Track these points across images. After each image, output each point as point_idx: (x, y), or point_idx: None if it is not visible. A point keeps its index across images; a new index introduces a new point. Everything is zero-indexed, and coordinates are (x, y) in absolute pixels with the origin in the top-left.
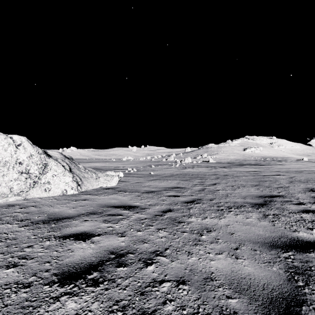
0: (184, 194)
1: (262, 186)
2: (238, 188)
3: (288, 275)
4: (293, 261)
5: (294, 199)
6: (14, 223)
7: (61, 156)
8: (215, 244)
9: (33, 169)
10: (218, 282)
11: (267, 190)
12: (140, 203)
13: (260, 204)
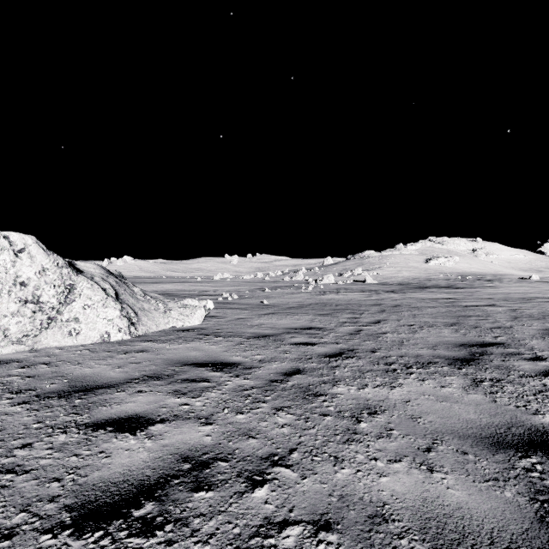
0: (323, 341)
1: (463, 325)
2: (421, 330)
3: (537, 510)
4: (543, 477)
5: (525, 349)
6: (3, 397)
7: (102, 272)
8: (386, 441)
9: (47, 294)
10: (398, 525)
11: (473, 333)
12: (243, 357)
13: (463, 360)
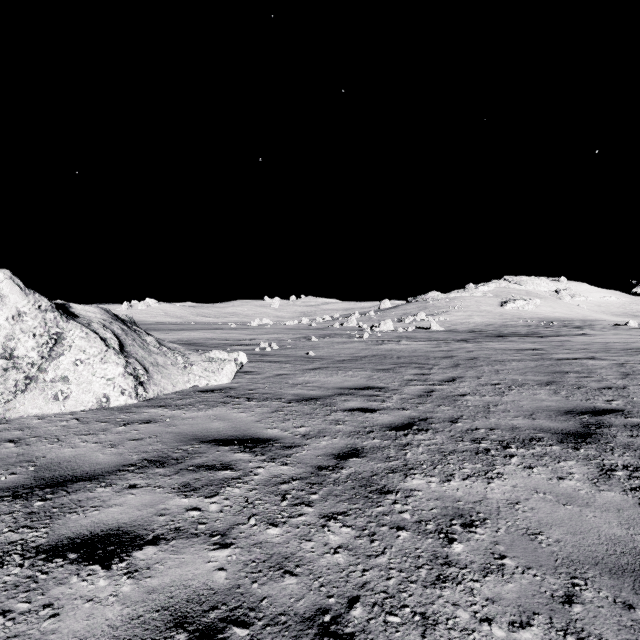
0: (385, 405)
1: (562, 385)
2: (509, 391)
3: None
4: None
5: None
6: None
7: (104, 317)
8: (498, 580)
9: (24, 346)
10: None
11: (578, 395)
12: (281, 429)
13: (577, 436)
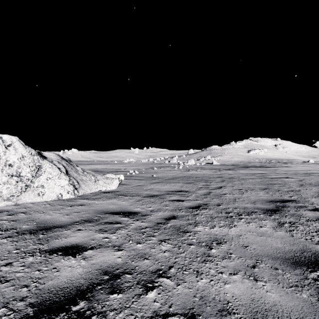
0: (188, 198)
1: (271, 189)
2: (246, 192)
3: None
4: None
5: (308, 204)
6: None
7: (58, 158)
8: (228, 261)
9: (25, 171)
10: (237, 316)
11: (277, 194)
12: (141, 208)
13: (272, 211)
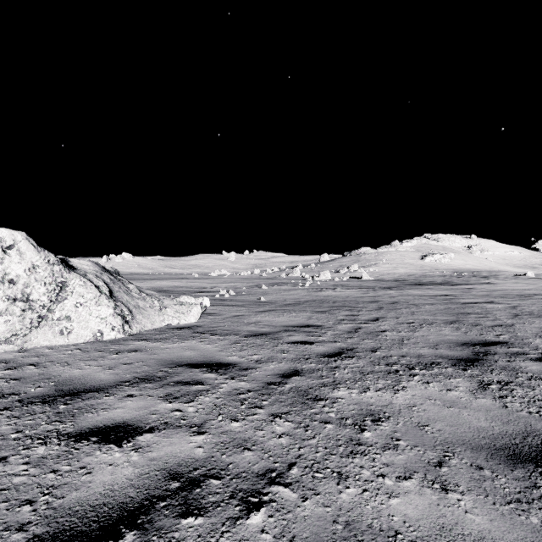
0: (321, 339)
1: (463, 323)
2: (420, 328)
3: None
4: None
5: (530, 349)
6: None
7: (96, 269)
8: (393, 453)
9: (37, 292)
10: None
11: (475, 331)
12: (239, 356)
13: (467, 361)
